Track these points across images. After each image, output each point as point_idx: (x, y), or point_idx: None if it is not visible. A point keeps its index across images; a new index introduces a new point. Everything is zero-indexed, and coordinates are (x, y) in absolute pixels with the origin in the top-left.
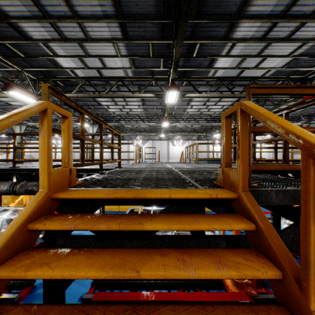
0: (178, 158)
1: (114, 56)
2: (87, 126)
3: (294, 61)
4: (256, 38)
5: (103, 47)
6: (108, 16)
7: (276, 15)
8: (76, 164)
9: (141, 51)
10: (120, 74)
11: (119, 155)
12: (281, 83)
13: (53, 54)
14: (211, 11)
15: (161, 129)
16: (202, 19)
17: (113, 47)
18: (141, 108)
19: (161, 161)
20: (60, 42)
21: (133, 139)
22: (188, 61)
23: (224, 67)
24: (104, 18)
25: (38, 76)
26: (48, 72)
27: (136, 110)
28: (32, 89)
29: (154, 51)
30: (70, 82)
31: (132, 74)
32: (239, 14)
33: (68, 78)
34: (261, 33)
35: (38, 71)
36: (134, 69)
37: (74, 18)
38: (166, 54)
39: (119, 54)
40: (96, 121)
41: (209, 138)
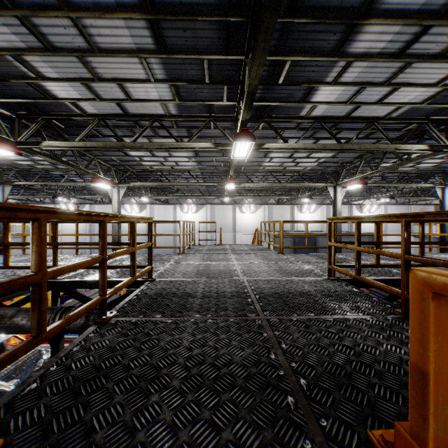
0: (249, 230)
1: (143, 81)
2: (108, 187)
3: (441, 94)
4: (387, 54)
5: (122, 64)
6: (125, 7)
7: (431, 13)
8: (8, 360)
9: (189, 73)
10: (157, 109)
11: (150, 257)
12: (415, 128)
13: (36, 75)
14: (317, 2)
15: (224, 190)
16: (298, 17)
17: (141, 64)
18: (193, 160)
19: (223, 235)
20: (45, 54)
21: (182, 203)
22: (270, 90)
23: (327, 101)
24: (119, 10)
25: (18, 111)
26: (34, 105)
27: (185, 164)
28: (8, 133)
29: (213, 73)
30: (74, 122)
31: (176, 110)
32: (366, 8)
33: (69, 115)
34: (398, 44)
35: (16, 103)
36: (178, 103)
37: (62, 10)
38: (232, 78)
39: (152, 77)
40: (86, 220)
41: (294, 201)
